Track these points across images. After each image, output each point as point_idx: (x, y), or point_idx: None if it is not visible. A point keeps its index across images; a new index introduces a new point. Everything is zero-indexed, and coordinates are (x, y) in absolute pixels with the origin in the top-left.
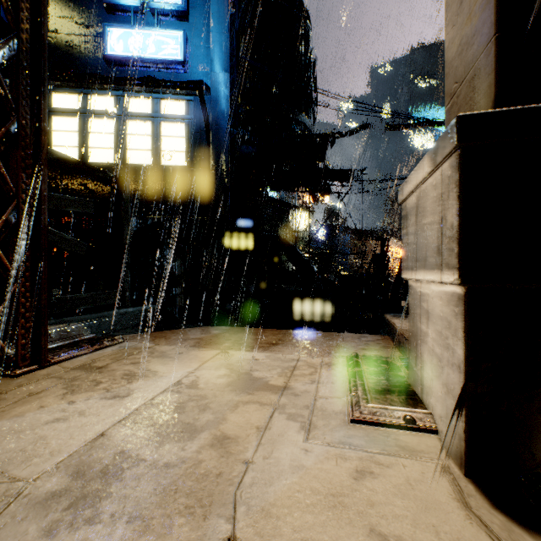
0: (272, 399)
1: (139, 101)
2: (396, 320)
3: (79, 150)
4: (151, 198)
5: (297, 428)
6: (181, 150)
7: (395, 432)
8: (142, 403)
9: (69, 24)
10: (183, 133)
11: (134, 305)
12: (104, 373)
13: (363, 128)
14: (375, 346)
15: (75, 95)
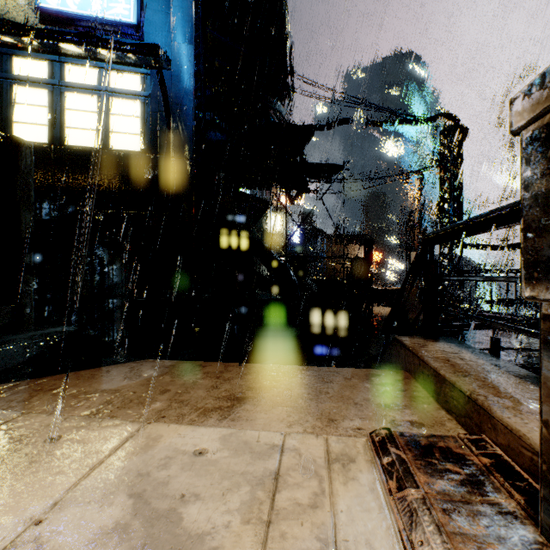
0: None
1: (82, 70)
2: (421, 351)
3: (0, 125)
4: (97, 187)
5: None
6: (135, 132)
7: None
8: None
9: None
10: (137, 112)
11: (37, 328)
12: None
13: (343, 122)
14: (400, 396)
15: None
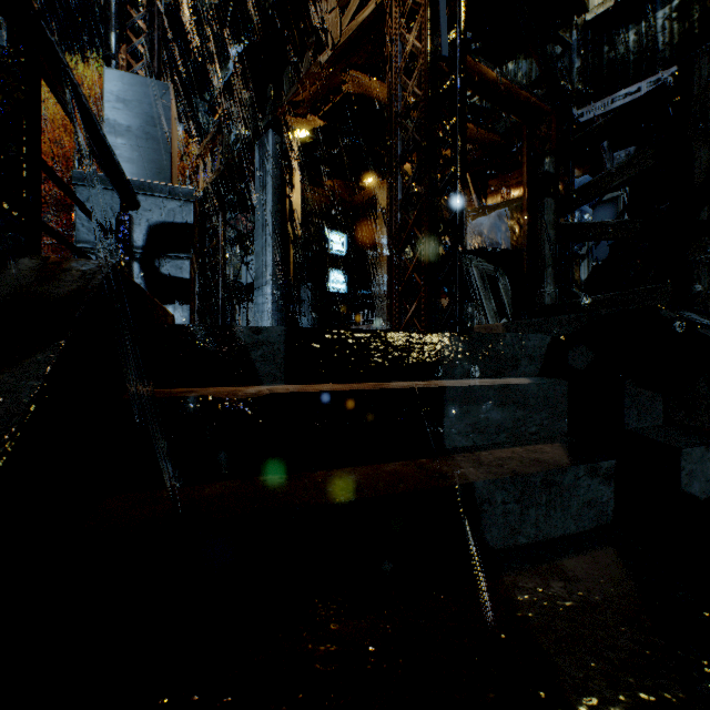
0: None
1: None
2: None
3: None
4: None
5: None
6: None
7: None
8: None
9: None
10: None
11: None
12: None
13: None
14: None
15: None
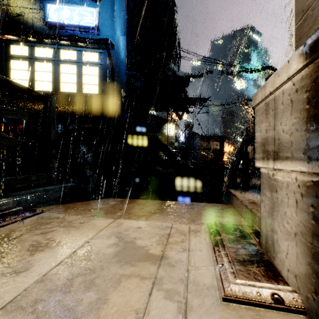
0: (151, 271)
1: (68, 52)
2: (237, 194)
3: (29, 82)
4: (76, 113)
5: (175, 312)
6: (95, 83)
7: (266, 313)
8: (34, 280)
9: (22, 1)
10: (96, 73)
11: (58, 183)
12: (14, 244)
13: (208, 73)
14: (225, 213)
15: (26, 47)
